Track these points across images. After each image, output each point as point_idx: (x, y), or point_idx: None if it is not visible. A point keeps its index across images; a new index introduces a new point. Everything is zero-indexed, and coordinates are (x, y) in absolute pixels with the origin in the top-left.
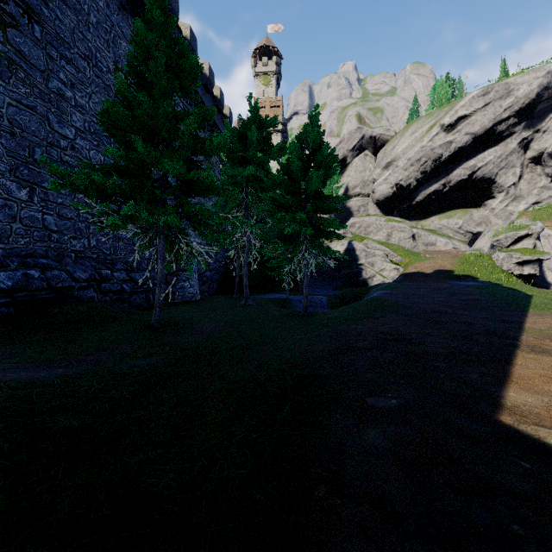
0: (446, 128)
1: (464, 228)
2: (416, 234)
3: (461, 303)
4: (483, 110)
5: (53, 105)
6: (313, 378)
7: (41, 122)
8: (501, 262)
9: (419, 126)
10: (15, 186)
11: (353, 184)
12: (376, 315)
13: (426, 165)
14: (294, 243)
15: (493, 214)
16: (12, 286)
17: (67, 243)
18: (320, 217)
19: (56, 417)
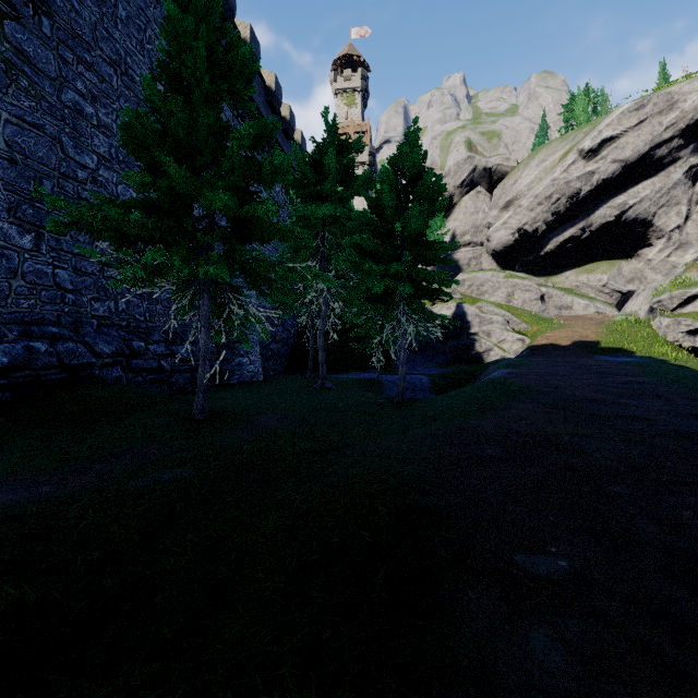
0: (586, 154)
1: (610, 287)
2: (545, 294)
3: (622, 387)
4: (636, 130)
5: (68, 124)
6: (422, 511)
7: (52, 147)
8: (665, 331)
9: (549, 153)
10: (15, 231)
11: (461, 230)
12: (503, 404)
13: (559, 203)
14: (387, 305)
15: (650, 267)
16: (8, 364)
17: (87, 306)
18: (422, 270)
19: (1, 585)
